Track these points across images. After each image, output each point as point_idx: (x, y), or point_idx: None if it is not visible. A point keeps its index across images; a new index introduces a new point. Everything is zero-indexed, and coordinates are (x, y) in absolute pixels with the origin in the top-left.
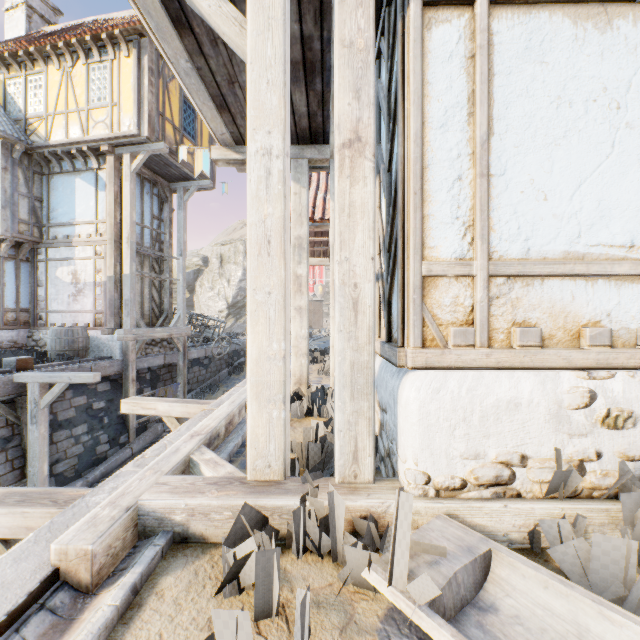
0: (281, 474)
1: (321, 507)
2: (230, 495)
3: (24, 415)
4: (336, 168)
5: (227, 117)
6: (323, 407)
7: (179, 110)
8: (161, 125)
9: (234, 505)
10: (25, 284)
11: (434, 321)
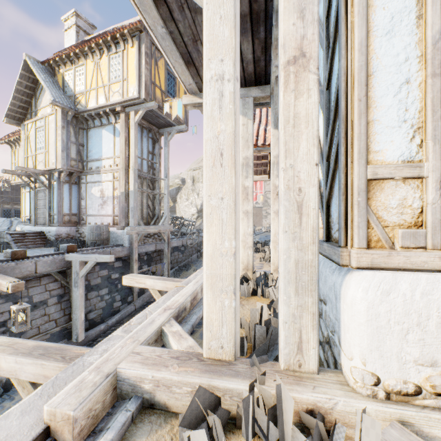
0: (232, 355)
1: (268, 396)
2: (188, 372)
3: (71, 281)
4: (281, 84)
5: (193, 70)
6: (265, 289)
7: (164, 79)
8: (153, 90)
9: (191, 382)
10: (74, 198)
11: (379, 223)
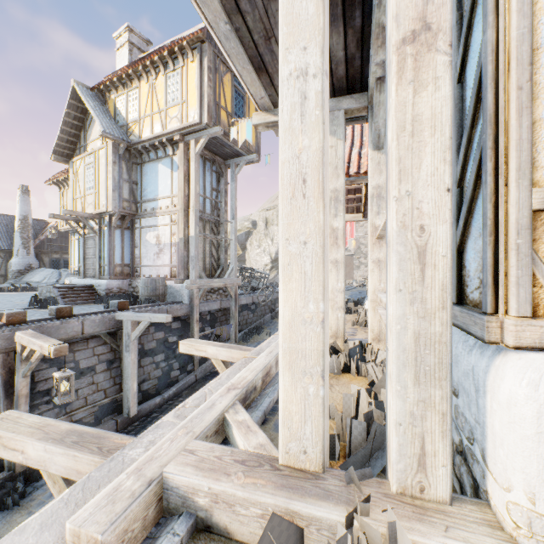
0: (319, 464)
1: (376, 537)
2: (257, 486)
3: (122, 344)
4: (393, 73)
5: (265, 79)
6: (361, 365)
7: (231, 98)
8: (217, 112)
9: (261, 502)
10: (127, 246)
11: None
